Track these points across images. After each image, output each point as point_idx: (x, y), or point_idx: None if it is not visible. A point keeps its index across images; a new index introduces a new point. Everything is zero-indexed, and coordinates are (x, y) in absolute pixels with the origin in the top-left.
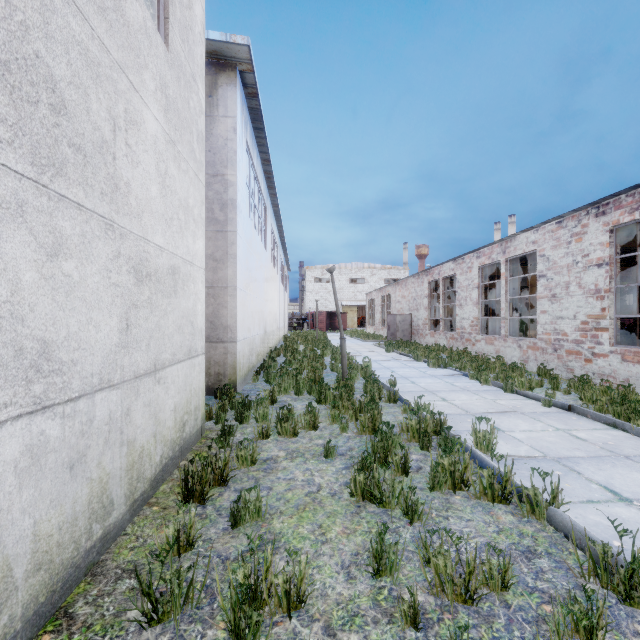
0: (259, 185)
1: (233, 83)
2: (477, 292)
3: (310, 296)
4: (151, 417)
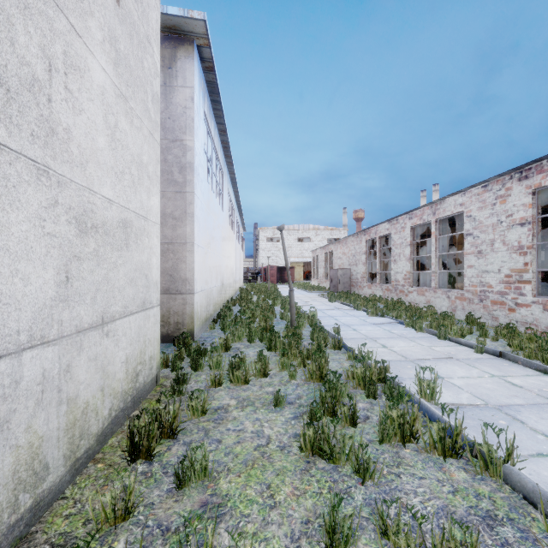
0: (216, 153)
1: (191, 56)
2: (410, 249)
3: (263, 253)
4: (98, 371)
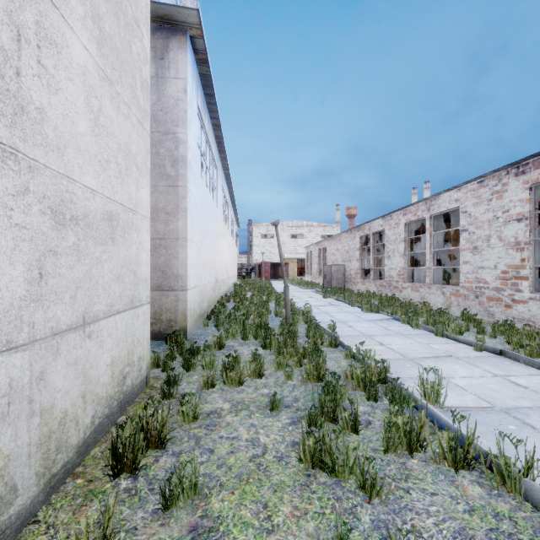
0: (210, 148)
1: (184, 47)
2: (404, 245)
3: (257, 249)
4: (78, 376)
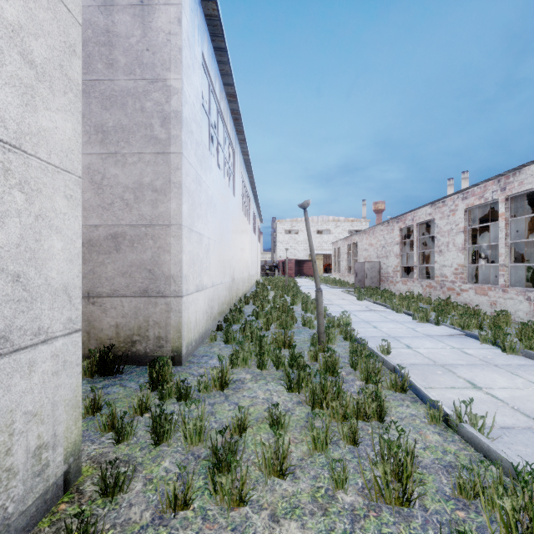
0: (224, 123)
1: None
2: (463, 237)
3: (281, 246)
4: None
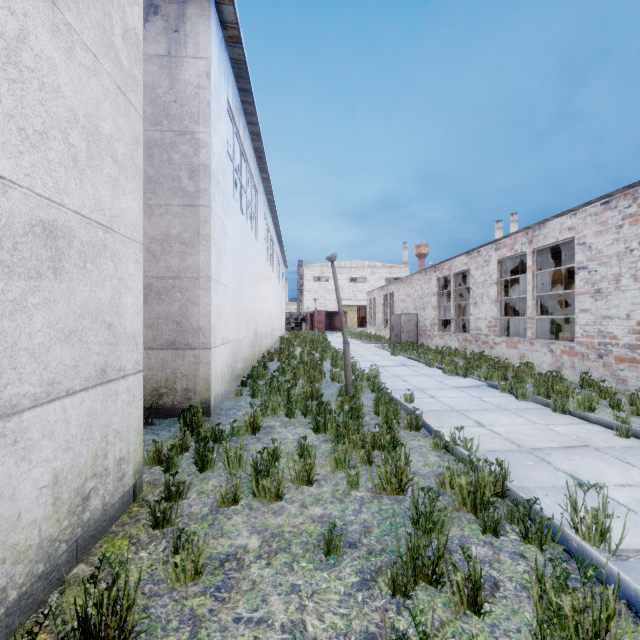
0: (247, 163)
1: (206, 14)
2: (496, 288)
3: (309, 295)
4: None
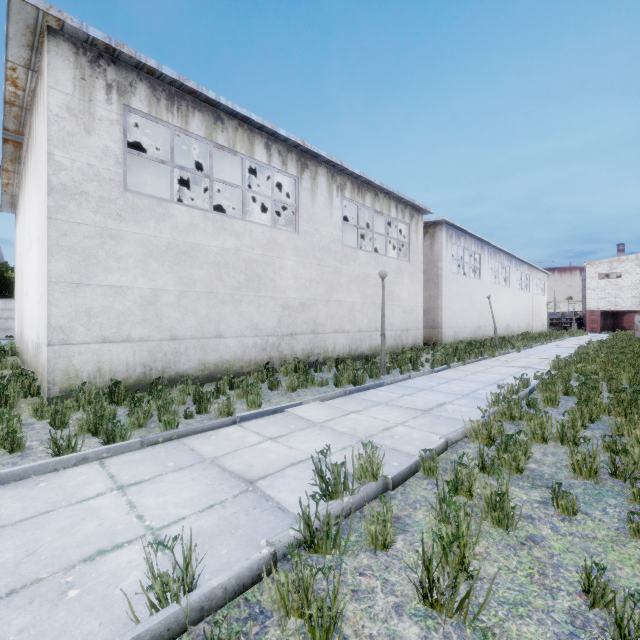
0: (469, 249)
1: (441, 230)
2: None
3: (592, 294)
4: (406, 339)
